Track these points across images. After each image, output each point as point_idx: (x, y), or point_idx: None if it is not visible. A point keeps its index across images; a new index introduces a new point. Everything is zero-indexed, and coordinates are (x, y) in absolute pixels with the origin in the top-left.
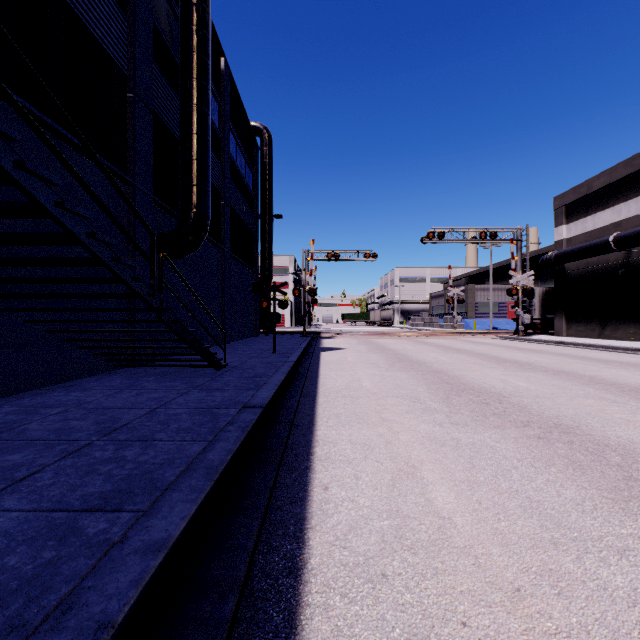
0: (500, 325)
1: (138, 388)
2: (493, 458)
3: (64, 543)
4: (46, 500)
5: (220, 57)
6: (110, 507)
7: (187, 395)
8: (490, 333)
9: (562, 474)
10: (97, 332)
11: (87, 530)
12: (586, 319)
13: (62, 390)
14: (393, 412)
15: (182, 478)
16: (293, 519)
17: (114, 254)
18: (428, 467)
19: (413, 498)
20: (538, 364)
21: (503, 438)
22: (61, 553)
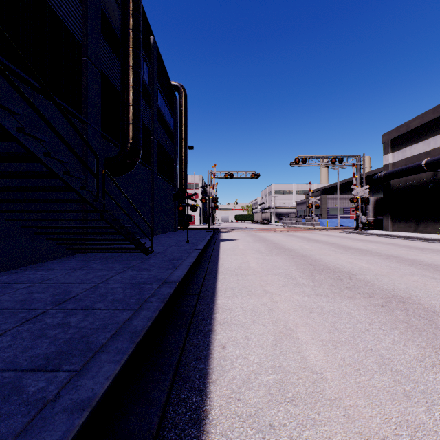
0: (345, 223)
1: (88, 268)
2: (350, 322)
3: (7, 401)
4: (1, 361)
5: (150, 35)
6: (51, 367)
7: (123, 273)
8: (338, 229)
9: (404, 335)
10: (58, 228)
11: (28, 389)
12: (405, 219)
13: (32, 270)
14: (273, 286)
15: (111, 341)
16: (198, 374)
17: (66, 169)
18: (301, 329)
19: (291, 356)
20: (374, 250)
21: (356, 306)
22: (2, 411)
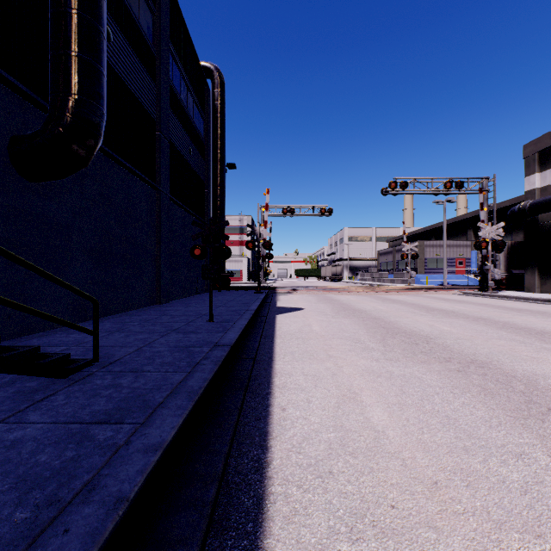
0: (450, 280)
1: None
2: None
3: None
4: None
5: None
6: None
7: None
8: (453, 289)
9: None
10: None
11: None
12: None
13: None
14: None
15: None
16: None
17: None
18: None
19: None
20: None
21: None
22: None
